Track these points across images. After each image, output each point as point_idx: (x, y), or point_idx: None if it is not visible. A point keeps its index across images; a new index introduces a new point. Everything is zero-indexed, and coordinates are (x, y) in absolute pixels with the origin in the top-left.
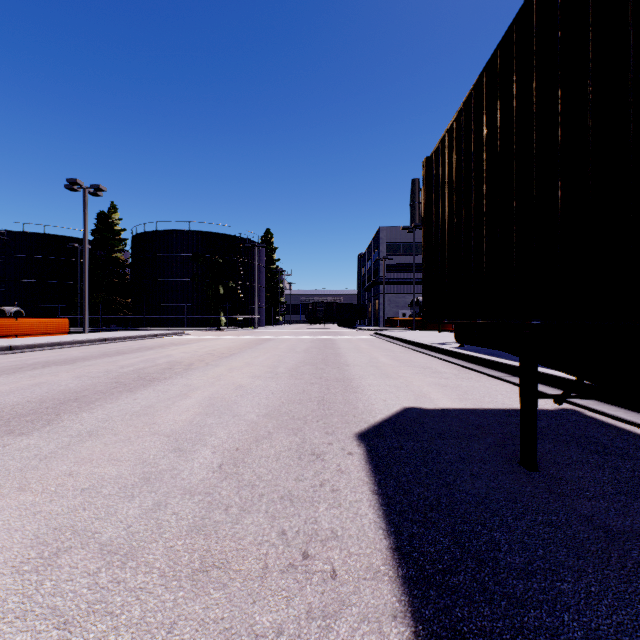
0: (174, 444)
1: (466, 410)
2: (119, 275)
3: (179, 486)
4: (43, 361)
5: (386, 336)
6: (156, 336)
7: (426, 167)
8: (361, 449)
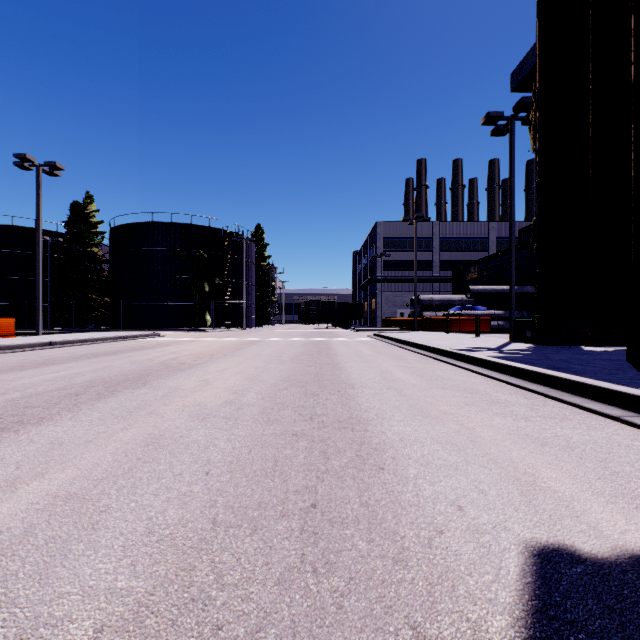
0: None
1: None
2: (95, 271)
3: None
4: None
5: (389, 338)
6: (123, 338)
7: None
8: None
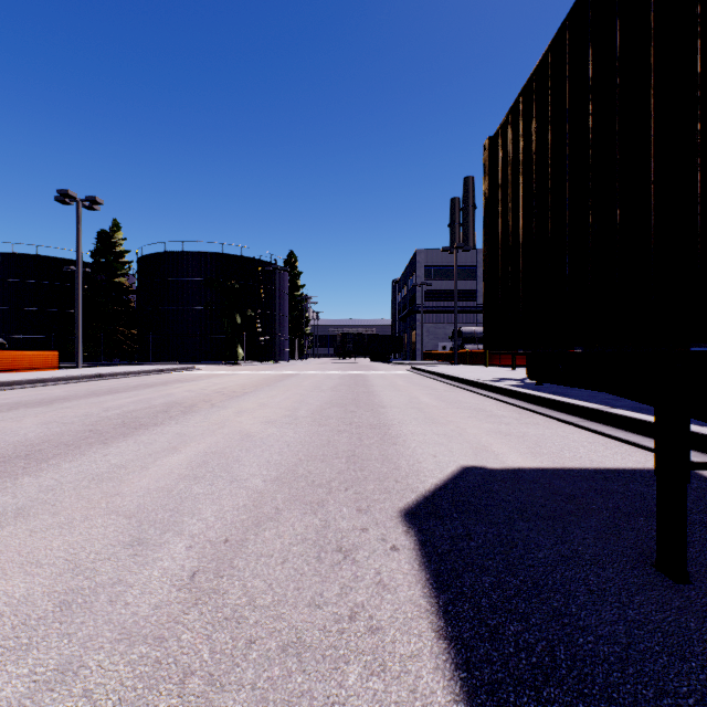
0: (134, 531)
1: (545, 471)
2: (122, 302)
3: (115, 621)
4: (13, 402)
5: (426, 371)
6: (161, 371)
7: (489, 150)
8: (410, 540)
